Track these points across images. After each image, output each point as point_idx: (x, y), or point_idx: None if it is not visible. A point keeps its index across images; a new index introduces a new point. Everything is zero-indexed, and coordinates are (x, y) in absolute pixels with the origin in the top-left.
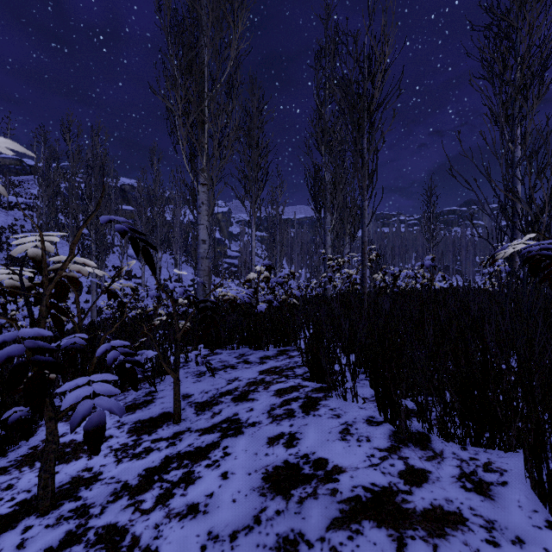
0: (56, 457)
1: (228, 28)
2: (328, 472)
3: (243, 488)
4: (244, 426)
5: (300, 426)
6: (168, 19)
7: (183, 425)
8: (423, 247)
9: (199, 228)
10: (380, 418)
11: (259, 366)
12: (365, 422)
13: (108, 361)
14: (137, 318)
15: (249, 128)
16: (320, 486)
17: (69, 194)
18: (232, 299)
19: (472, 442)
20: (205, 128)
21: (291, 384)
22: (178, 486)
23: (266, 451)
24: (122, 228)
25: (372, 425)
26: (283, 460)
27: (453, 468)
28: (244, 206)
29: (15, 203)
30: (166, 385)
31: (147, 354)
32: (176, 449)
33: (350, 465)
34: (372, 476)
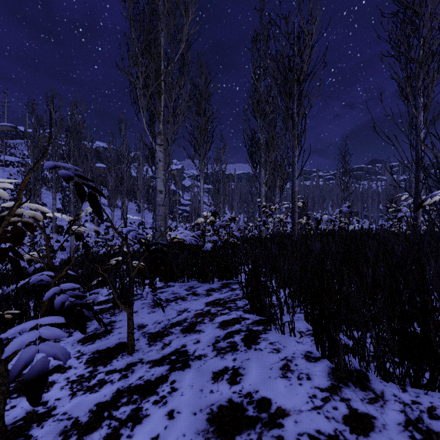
0: (6, 398)
1: (181, 17)
2: (271, 415)
3: (188, 431)
4: (191, 359)
5: (243, 361)
6: (131, 8)
7: (136, 356)
8: (337, 196)
9: (157, 180)
10: (318, 354)
11: (205, 297)
12: (303, 357)
13: (55, 305)
14: (105, 255)
15: (198, 99)
16: (265, 431)
17: (53, 154)
18: (181, 241)
19: (411, 384)
20: (162, 99)
21: (233, 316)
22: (126, 425)
23: (211, 387)
24: (68, 173)
25: (310, 361)
26: (227, 398)
27: (397, 414)
28: (194, 163)
29: (10, 161)
30: (125, 316)
31: (101, 293)
32: (127, 382)
33: (293, 407)
34: (316, 421)
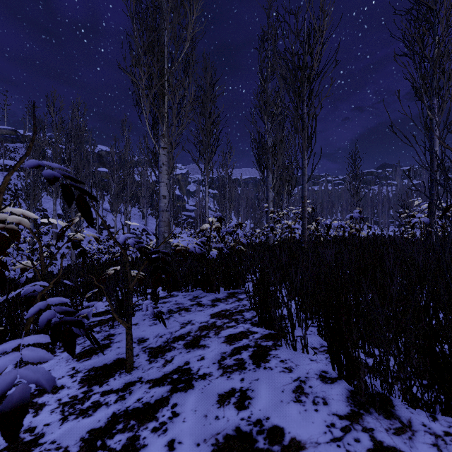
0: None
1: (185, 14)
2: (285, 447)
3: None
4: (194, 378)
5: (251, 381)
6: (133, 6)
7: (135, 374)
8: (346, 202)
9: (160, 185)
10: (334, 374)
11: (210, 308)
12: (318, 378)
13: (40, 323)
14: (107, 262)
15: (203, 100)
16: None
17: (53, 158)
18: (184, 249)
19: (442, 411)
20: (165, 100)
21: (240, 329)
22: None
23: (217, 413)
24: (53, 174)
25: (326, 382)
26: (234, 426)
27: (429, 448)
28: (199, 167)
29: (10, 165)
30: (124, 328)
31: (96, 307)
32: (124, 405)
33: (309, 438)
34: None
